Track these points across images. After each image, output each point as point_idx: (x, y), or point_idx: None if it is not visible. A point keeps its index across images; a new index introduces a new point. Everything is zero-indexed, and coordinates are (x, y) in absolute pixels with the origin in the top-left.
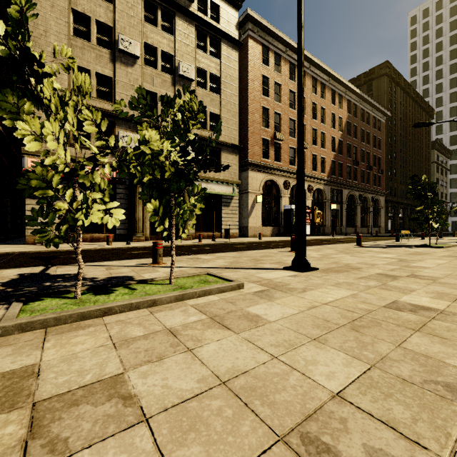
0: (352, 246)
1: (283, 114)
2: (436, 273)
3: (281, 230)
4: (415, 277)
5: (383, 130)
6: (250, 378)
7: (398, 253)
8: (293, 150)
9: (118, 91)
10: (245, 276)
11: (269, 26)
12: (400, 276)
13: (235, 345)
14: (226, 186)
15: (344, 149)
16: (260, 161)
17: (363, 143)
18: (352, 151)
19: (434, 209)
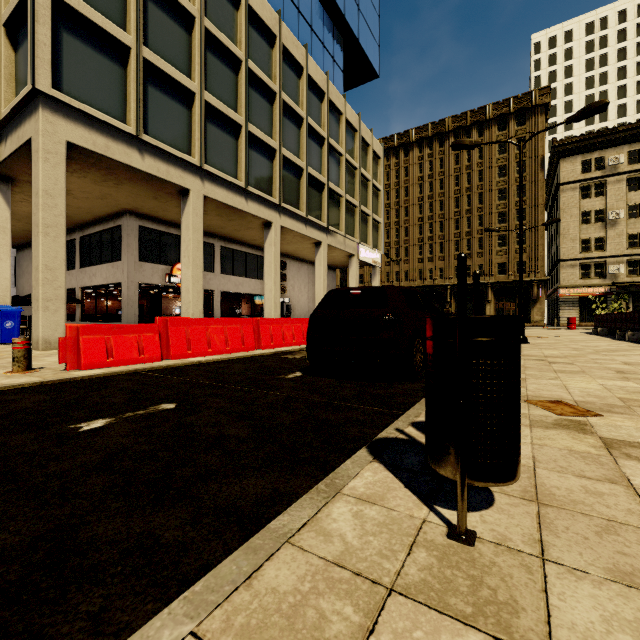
0: None
1: None
2: None
3: None
4: None
5: None
6: None
7: None
8: None
9: (608, 243)
10: None
11: None
12: None
13: None
14: None
15: None
16: None
17: None
18: None
19: None
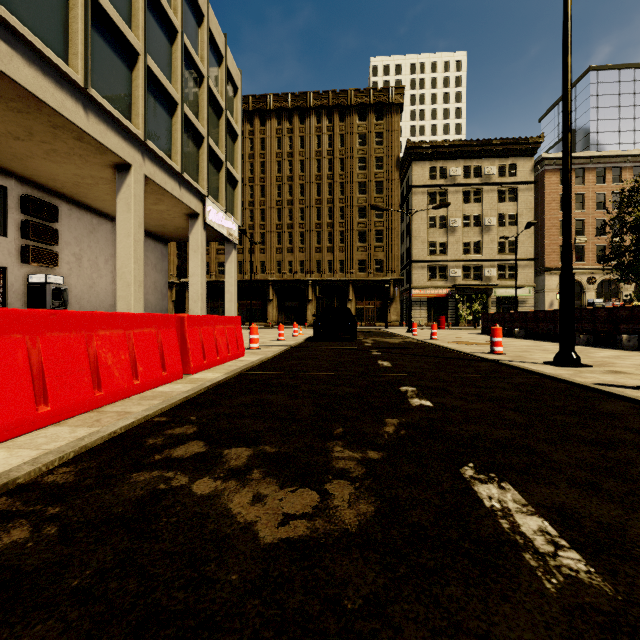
0: None
1: (587, 218)
2: None
3: None
4: None
5: None
6: None
7: None
8: (602, 246)
9: (449, 248)
10: None
11: None
12: None
13: None
14: (522, 289)
15: None
16: (558, 265)
17: None
18: None
19: None
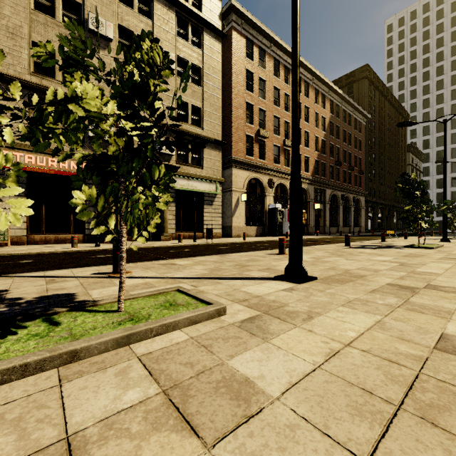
0: (341, 247)
1: (268, 111)
2: (455, 283)
3: (266, 230)
4: (435, 289)
5: (363, 131)
6: None
7: (393, 255)
8: (277, 148)
9: None
10: (228, 291)
11: (253, 18)
12: (418, 288)
13: None
14: (209, 183)
15: (327, 149)
16: (245, 159)
17: (345, 144)
18: (335, 151)
19: (423, 208)
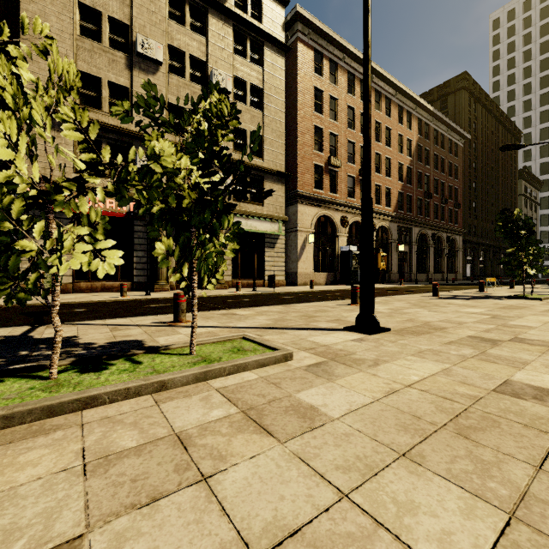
0: (427, 297)
1: (340, 135)
2: (547, 336)
3: (338, 277)
4: (521, 342)
5: (460, 155)
6: (305, 547)
7: (487, 306)
8: (352, 179)
9: None
10: (294, 341)
11: (323, 26)
12: (502, 340)
13: (280, 467)
14: (270, 222)
15: (414, 178)
16: (312, 193)
17: (437, 172)
18: (423, 180)
19: (529, 251)
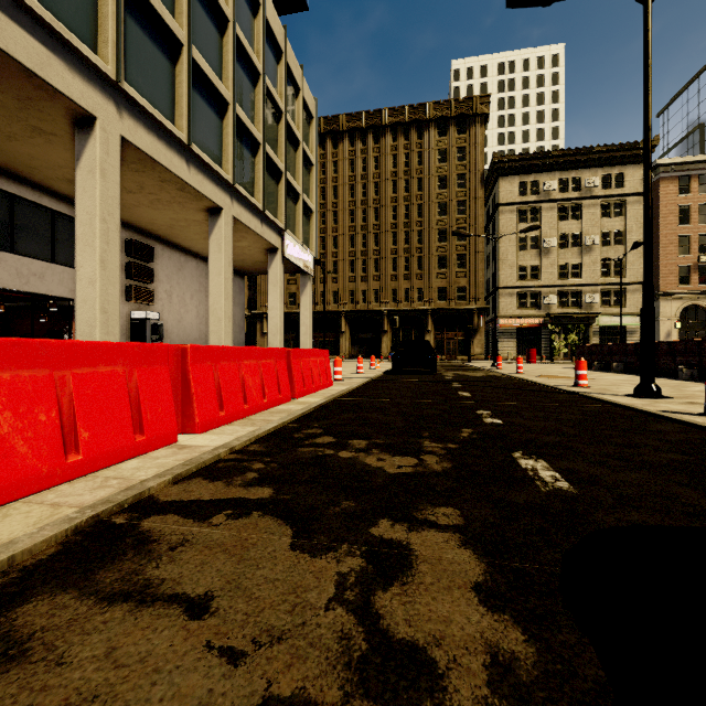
0: None
1: None
2: None
3: None
4: None
5: None
6: None
7: None
8: None
9: (542, 272)
10: None
11: (687, 158)
12: None
13: None
14: (631, 317)
15: None
16: (677, 289)
17: None
18: None
19: None
